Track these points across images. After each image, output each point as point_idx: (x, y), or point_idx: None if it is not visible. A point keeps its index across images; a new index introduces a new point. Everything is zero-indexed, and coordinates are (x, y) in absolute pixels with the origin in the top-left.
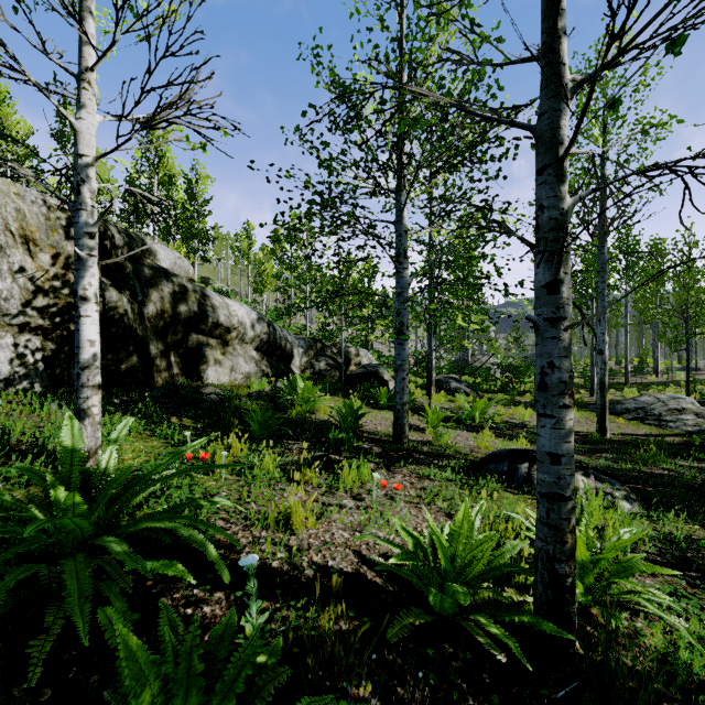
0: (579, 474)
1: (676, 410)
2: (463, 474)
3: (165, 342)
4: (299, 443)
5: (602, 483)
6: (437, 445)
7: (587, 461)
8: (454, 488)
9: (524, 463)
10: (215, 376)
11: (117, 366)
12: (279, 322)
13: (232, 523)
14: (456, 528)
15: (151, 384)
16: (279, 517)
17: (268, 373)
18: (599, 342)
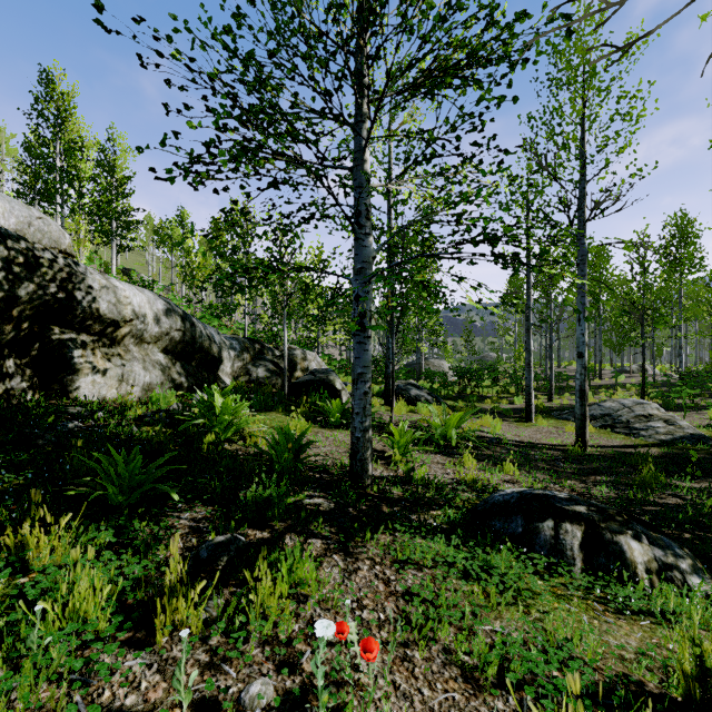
0: (629, 536)
1: (644, 416)
2: (458, 540)
3: None
4: (195, 507)
5: (658, 547)
6: (410, 483)
7: (590, 490)
8: (455, 582)
9: (547, 520)
10: (92, 389)
11: None
12: (214, 320)
13: None
14: None
15: None
16: None
17: (181, 384)
18: (579, 343)
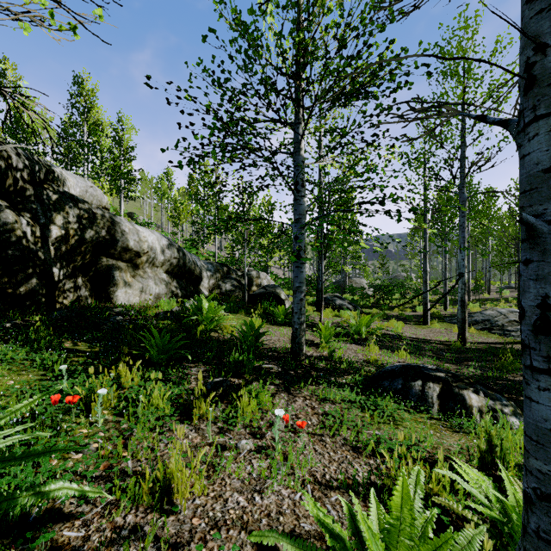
0: (470, 391)
1: (515, 321)
2: (359, 392)
3: (72, 264)
4: (199, 365)
5: (490, 399)
6: (331, 360)
7: (460, 370)
8: (354, 411)
9: (417, 380)
10: (125, 297)
11: (15, 288)
12: (192, 250)
13: (89, 502)
14: (394, 519)
15: (54, 307)
16: (154, 487)
17: (177, 294)
18: (460, 266)
